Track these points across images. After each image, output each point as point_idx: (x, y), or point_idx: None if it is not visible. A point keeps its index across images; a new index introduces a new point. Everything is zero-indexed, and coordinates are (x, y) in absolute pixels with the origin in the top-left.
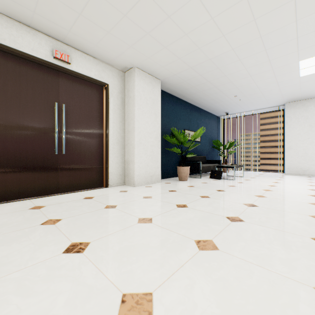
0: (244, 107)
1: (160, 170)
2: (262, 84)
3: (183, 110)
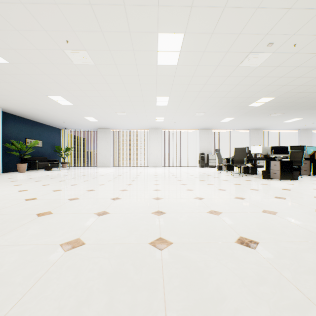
0: (75, 127)
1: (1, 166)
2: (75, 120)
3: (25, 124)
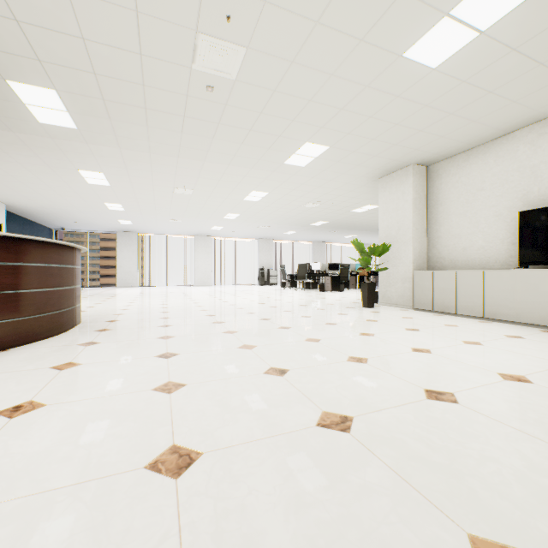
0: (83, 228)
1: None
2: (98, 222)
3: (18, 224)
